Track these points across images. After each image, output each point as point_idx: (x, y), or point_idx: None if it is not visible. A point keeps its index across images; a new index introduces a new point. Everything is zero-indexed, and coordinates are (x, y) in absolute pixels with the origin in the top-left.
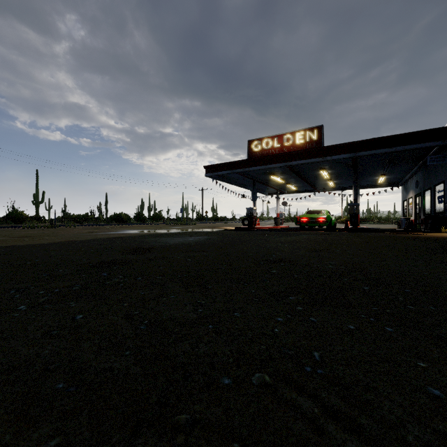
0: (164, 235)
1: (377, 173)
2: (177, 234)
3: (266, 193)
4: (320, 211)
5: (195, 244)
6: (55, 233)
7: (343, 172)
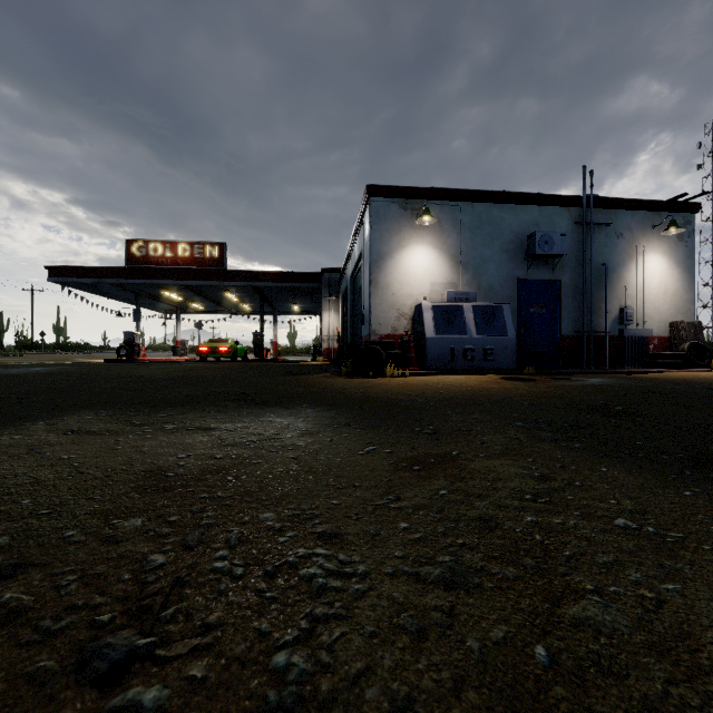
0: None
1: (289, 301)
2: (2, 366)
3: (162, 310)
4: (225, 339)
5: (46, 373)
6: None
7: (253, 297)
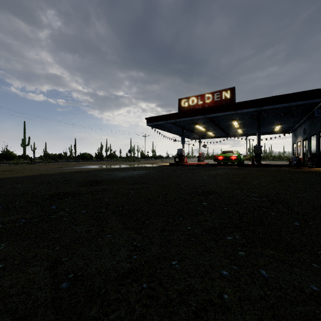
0: (115, 170)
1: (274, 123)
2: (124, 168)
3: (191, 138)
4: (232, 151)
5: (137, 177)
6: (32, 168)
7: (249, 122)
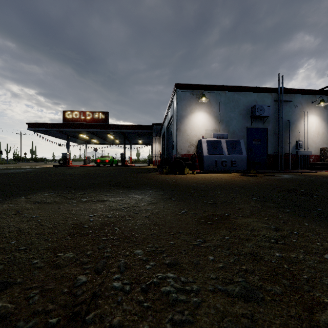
0: None
1: (137, 138)
2: (7, 169)
3: (79, 142)
4: (108, 156)
5: (27, 172)
6: None
7: (121, 136)
